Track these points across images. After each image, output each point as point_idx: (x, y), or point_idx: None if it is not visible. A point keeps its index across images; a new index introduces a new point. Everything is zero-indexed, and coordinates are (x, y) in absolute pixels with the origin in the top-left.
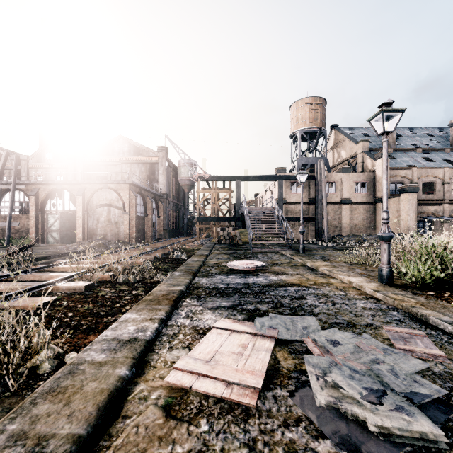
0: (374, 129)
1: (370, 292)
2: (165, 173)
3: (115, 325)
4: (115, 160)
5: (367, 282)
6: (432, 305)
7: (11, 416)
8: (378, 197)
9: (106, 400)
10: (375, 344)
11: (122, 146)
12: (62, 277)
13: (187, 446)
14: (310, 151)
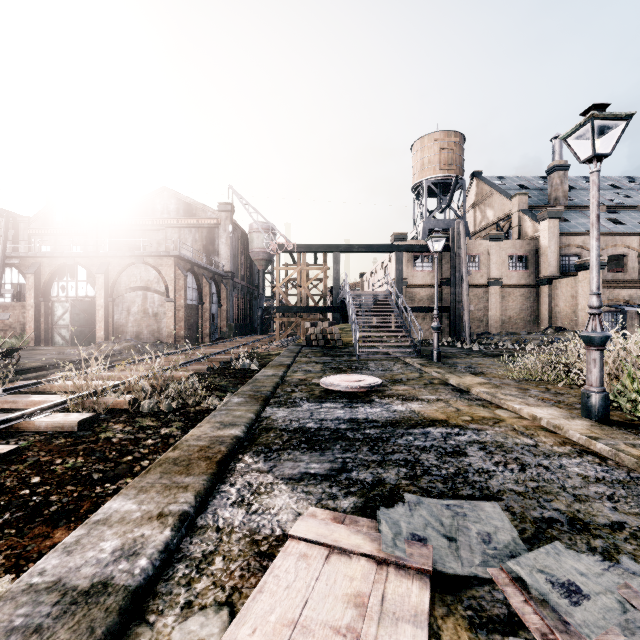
0: (573, 152)
1: (580, 440)
2: (230, 241)
3: (76, 537)
4: (156, 223)
5: (566, 417)
6: None
7: None
8: (543, 276)
9: None
10: None
11: (166, 202)
12: (44, 405)
13: None
14: (441, 210)
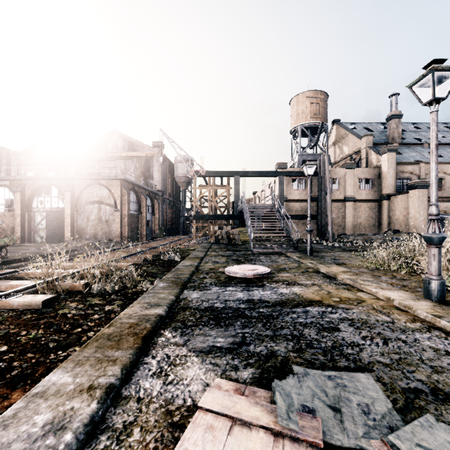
0: (417, 97)
1: (427, 317)
2: (161, 169)
3: (15, 410)
4: (108, 156)
5: (413, 299)
6: None
7: None
8: (384, 193)
9: None
10: None
11: (115, 141)
12: (18, 288)
13: None
14: (311, 146)
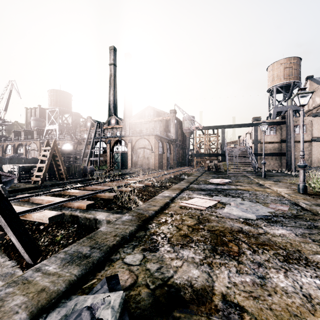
0: (295, 103)
1: (283, 194)
2: (175, 126)
3: (162, 193)
4: (145, 121)
5: (287, 190)
6: (310, 199)
7: (146, 202)
8: None
9: (165, 203)
10: (260, 206)
11: (149, 112)
12: (132, 182)
13: (185, 211)
14: (285, 100)
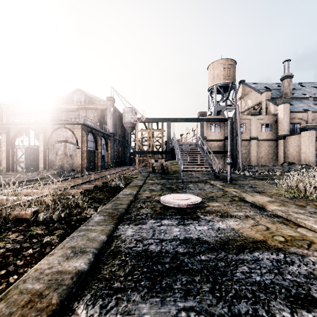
0: None
1: None
2: (113, 117)
3: None
4: (74, 107)
5: None
6: None
7: None
8: (280, 135)
9: None
10: None
11: (79, 96)
12: None
13: None
14: (223, 100)
